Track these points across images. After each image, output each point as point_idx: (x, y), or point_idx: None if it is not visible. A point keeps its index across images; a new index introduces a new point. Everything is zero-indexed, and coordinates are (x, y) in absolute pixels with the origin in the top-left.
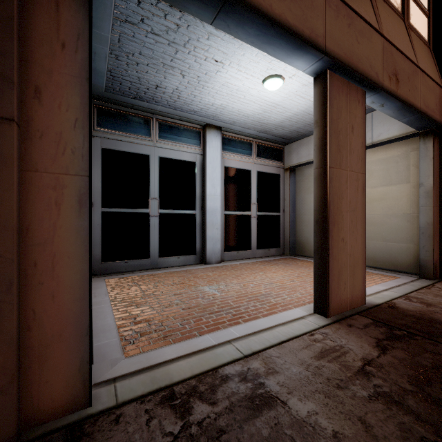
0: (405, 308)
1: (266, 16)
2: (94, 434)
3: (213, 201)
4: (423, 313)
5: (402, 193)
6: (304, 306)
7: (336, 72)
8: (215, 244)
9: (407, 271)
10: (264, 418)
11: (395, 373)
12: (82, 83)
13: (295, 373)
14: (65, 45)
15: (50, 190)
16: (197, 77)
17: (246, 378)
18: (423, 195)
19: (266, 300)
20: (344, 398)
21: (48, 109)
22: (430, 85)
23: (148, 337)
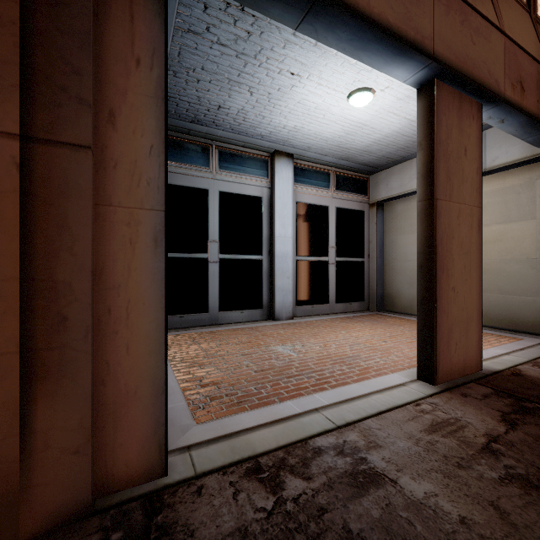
0: (534, 376)
1: (363, 16)
2: (175, 506)
3: (283, 244)
4: None
5: (525, 233)
6: (404, 372)
7: (446, 81)
8: (285, 297)
9: (532, 332)
10: (371, 497)
11: (530, 452)
12: (158, 104)
13: (403, 448)
14: (140, 62)
15: (125, 227)
16: (267, 94)
17: (344, 452)
18: None
19: (354, 363)
20: (469, 480)
21: (122, 135)
22: None
23: (220, 402)
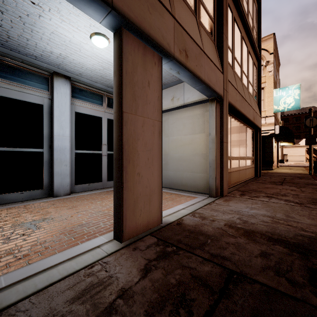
0: (187, 223)
1: None
2: None
3: (62, 141)
4: (197, 226)
5: (201, 140)
6: (110, 233)
7: (130, 31)
8: (63, 179)
9: (204, 192)
10: None
11: (140, 301)
12: None
13: None
14: None
15: None
16: (19, 17)
17: None
18: (211, 141)
19: (78, 231)
20: None
21: None
22: (212, 67)
23: None
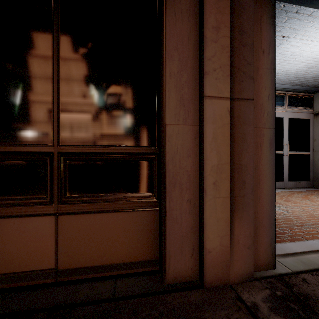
0: None
1: None
2: (298, 285)
3: None
4: None
5: None
6: None
7: None
8: None
9: None
10: None
11: None
12: (271, 72)
13: None
14: (264, 52)
15: (257, 138)
16: None
17: None
18: None
19: None
20: None
21: (257, 91)
22: None
23: None
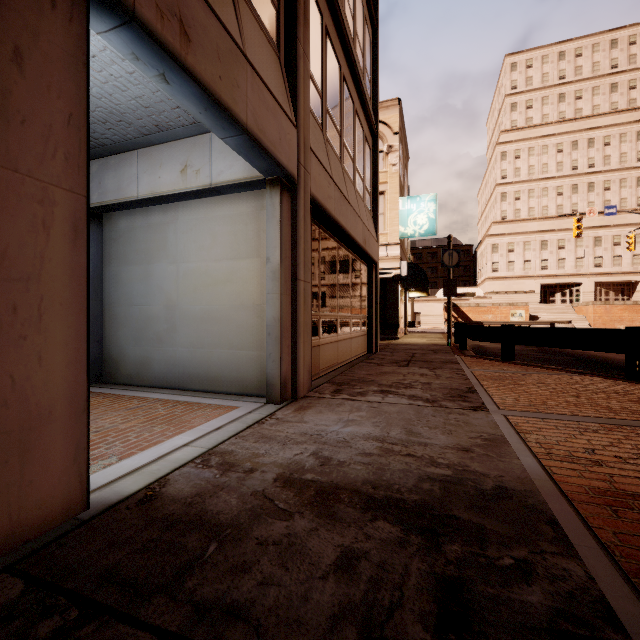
0: (173, 493)
1: None
2: None
3: None
4: (199, 498)
5: (252, 273)
6: None
7: None
8: None
9: (258, 393)
10: None
11: None
12: None
13: None
14: None
15: None
16: None
17: None
18: (270, 275)
19: None
20: None
21: None
22: (269, 102)
23: None
